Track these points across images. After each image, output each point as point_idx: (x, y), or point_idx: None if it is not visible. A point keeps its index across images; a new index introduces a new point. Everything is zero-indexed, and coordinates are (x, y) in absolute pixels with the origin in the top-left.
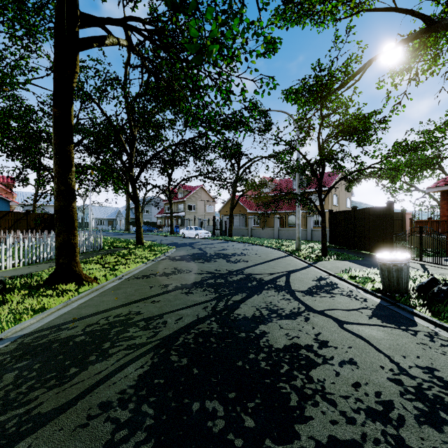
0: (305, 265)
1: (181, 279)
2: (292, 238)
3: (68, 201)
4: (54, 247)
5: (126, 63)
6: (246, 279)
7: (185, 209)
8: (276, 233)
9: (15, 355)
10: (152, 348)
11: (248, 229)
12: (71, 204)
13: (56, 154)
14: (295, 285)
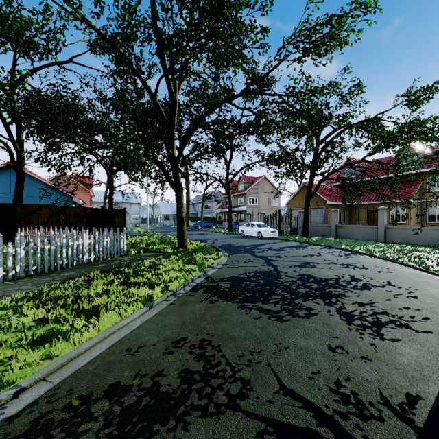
0: None
1: None
2: (415, 242)
3: None
4: (23, 257)
5: None
6: None
7: (246, 203)
8: (380, 233)
9: None
10: None
11: (332, 226)
12: None
13: None
14: None
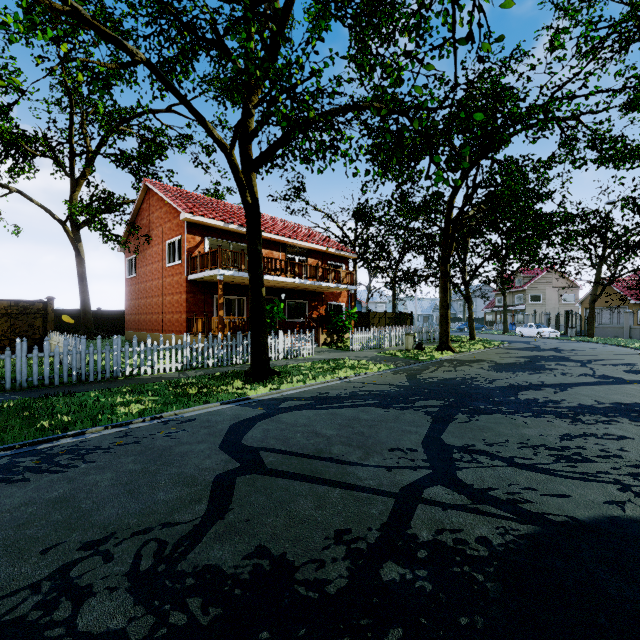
0: (639, 359)
1: (510, 355)
2: None
3: (446, 310)
4: (420, 336)
5: (464, 196)
6: (559, 358)
7: (526, 301)
8: None
9: (451, 360)
10: (495, 363)
11: (624, 328)
12: (447, 311)
13: (441, 288)
14: (596, 362)
